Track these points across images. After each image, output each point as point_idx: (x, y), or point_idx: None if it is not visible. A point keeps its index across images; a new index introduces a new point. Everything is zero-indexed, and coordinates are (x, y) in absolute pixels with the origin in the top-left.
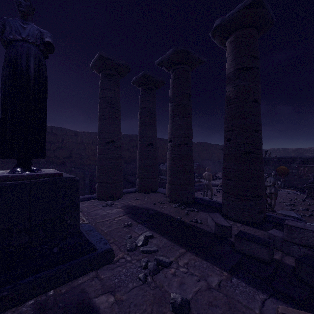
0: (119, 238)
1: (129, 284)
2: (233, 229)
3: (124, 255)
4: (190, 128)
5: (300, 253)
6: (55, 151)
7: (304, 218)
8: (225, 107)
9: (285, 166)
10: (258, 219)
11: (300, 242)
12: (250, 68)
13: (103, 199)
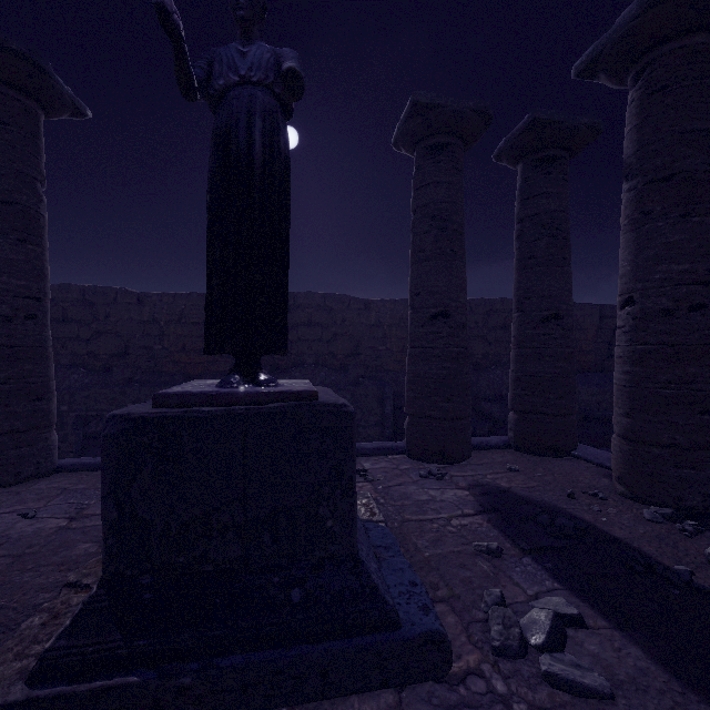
0: (464, 589)
1: None
2: None
3: (482, 663)
4: None
5: None
6: (330, 343)
7: None
8: None
9: None
10: None
11: None
12: None
13: (421, 457)
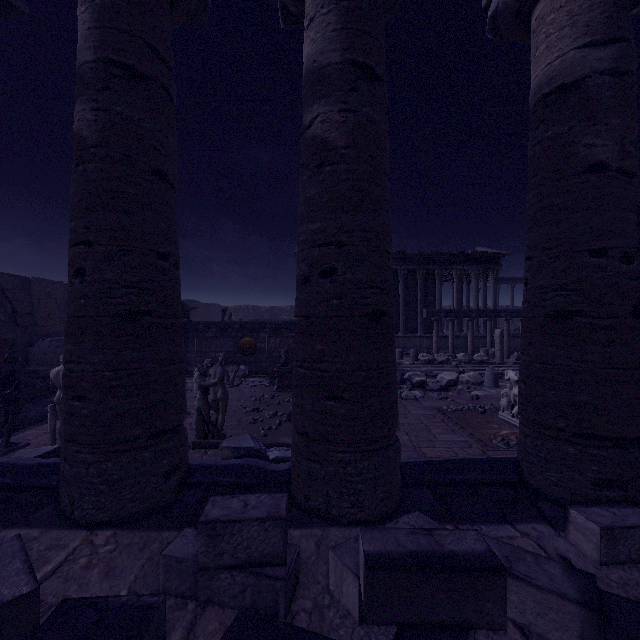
0: None
1: None
2: (72, 571)
3: None
4: None
5: (235, 589)
6: None
7: (271, 433)
8: (73, 167)
9: (251, 337)
10: (164, 493)
11: (235, 558)
12: (147, 80)
13: None
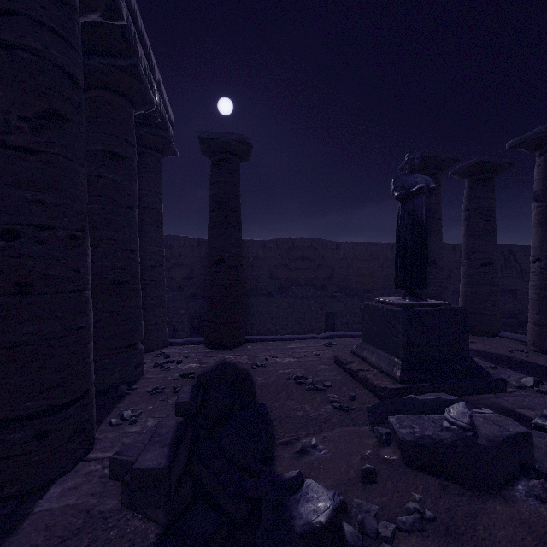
0: None
1: (543, 409)
2: None
3: (514, 390)
4: None
5: None
6: (315, 271)
7: None
8: None
9: None
10: None
11: None
12: None
13: None
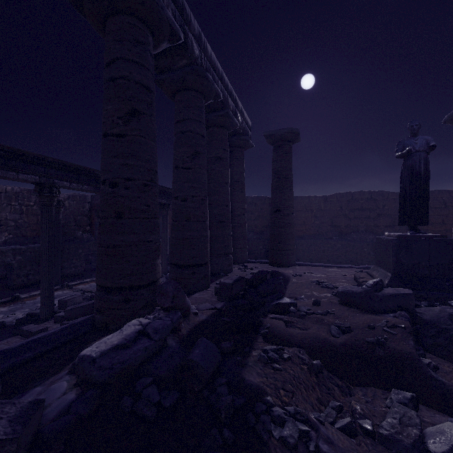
0: None
1: None
2: None
3: None
4: None
5: None
6: (375, 219)
7: None
8: None
9: None
10: None
11: None
12: None
13: None
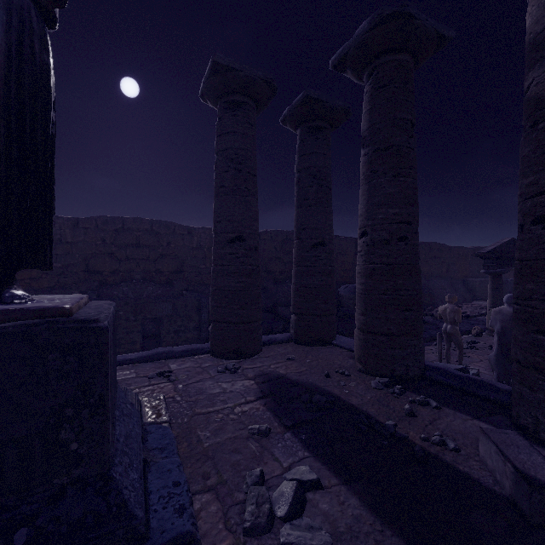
0: (232, 473)
1: None
2: None
3: None
4: (413, 201)
5: None
6: (157, 262)
7: None
8: (526, 130)
9: None
10: None
11: None
12: None
13: (221, 355)
